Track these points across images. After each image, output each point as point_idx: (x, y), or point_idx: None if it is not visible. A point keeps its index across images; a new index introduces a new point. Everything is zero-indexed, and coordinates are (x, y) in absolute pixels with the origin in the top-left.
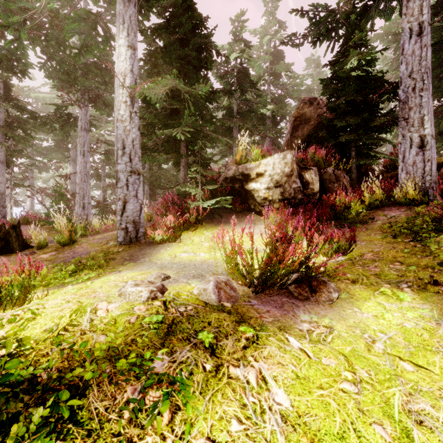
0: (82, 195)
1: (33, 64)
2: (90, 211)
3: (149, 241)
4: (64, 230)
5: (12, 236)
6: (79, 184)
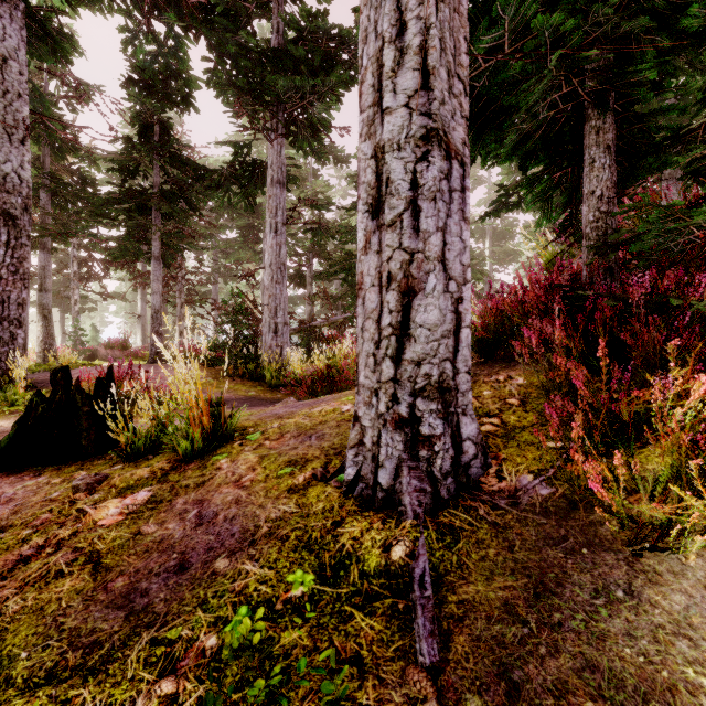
0: (273, 308)
1: (199, 80)
2: (286, 339)
3: (533, 501)
4: (192, 403)
5: (81, 413)
6: (269, 288)
